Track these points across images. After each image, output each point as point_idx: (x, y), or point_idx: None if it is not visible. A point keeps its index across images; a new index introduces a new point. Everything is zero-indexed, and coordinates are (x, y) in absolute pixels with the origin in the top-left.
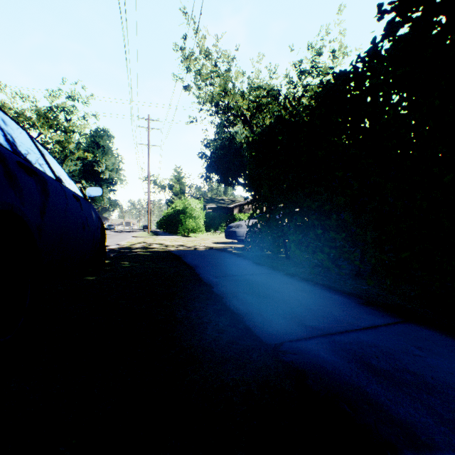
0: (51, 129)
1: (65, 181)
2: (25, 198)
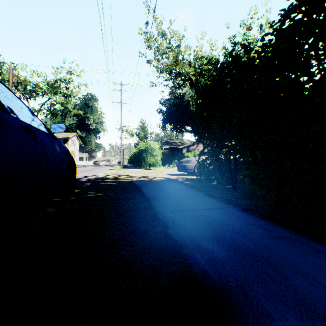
0: (56, 94)
1: (20, 114)
2: None
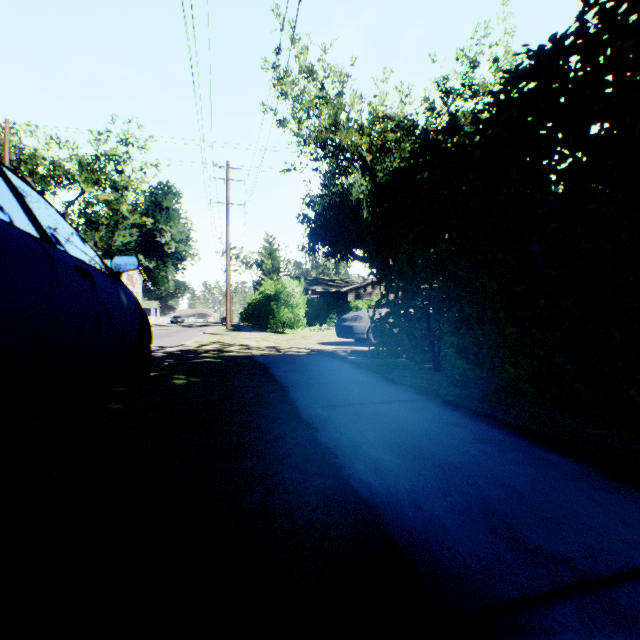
0: (97, 185)
1: (68, 244)
2: None
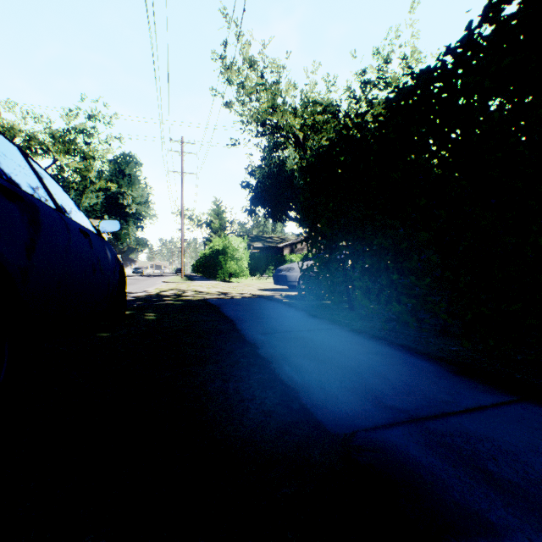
0: (68, 154)
1: (71, 212)
2: (0, 231)
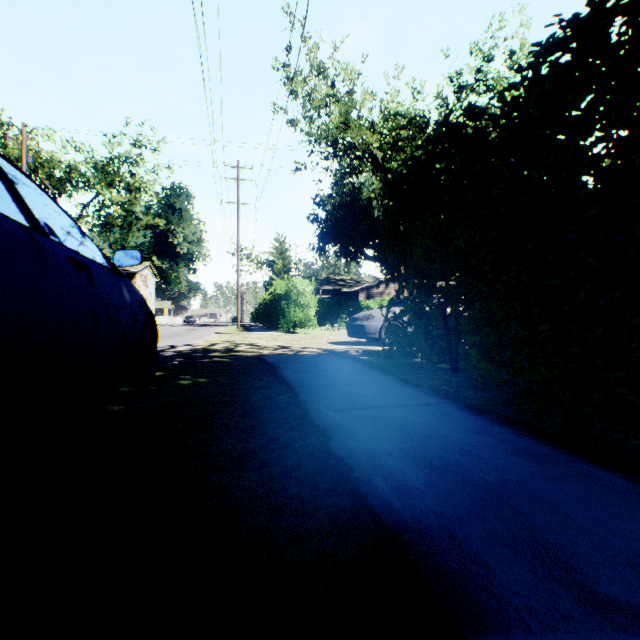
0: (111, 187)
1: (64, 235)
2: None
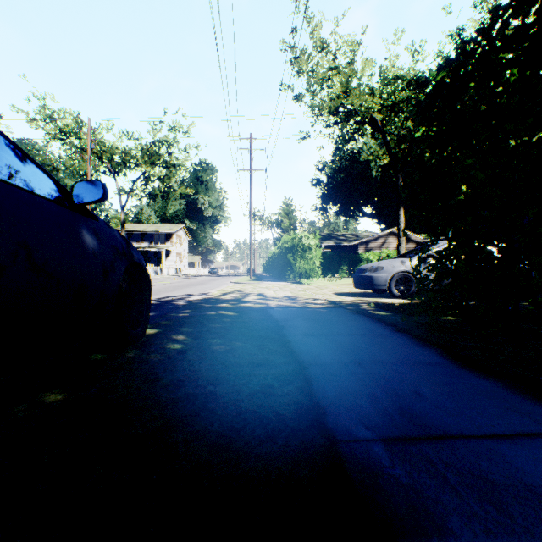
0: (153, 165)
1: None
2: None
